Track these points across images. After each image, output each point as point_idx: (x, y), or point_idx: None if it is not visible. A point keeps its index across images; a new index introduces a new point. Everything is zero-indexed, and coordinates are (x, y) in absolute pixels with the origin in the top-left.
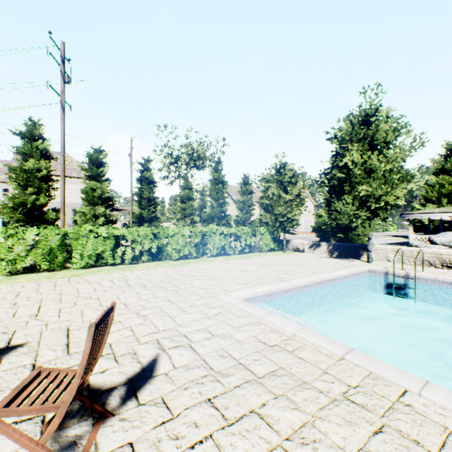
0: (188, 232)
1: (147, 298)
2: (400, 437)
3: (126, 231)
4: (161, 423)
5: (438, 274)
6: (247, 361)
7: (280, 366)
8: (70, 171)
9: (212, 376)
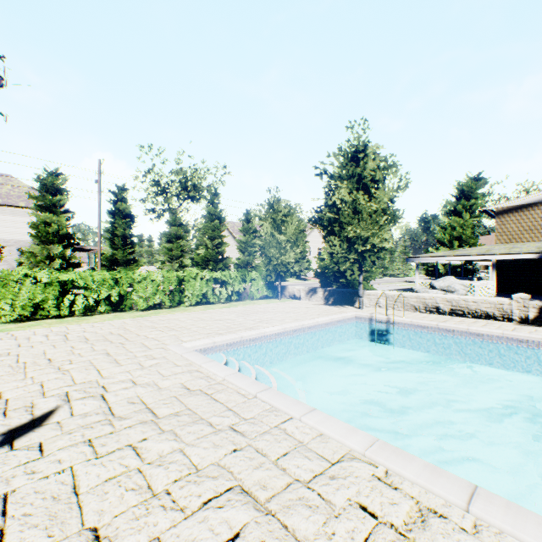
0: (160, 277)
1: (81, 352)
2: (254, 452)
3: (77, 275)
4: (25, 463)
5: (417, 318)
6: (156, 405)
7: (187, 407)
8: (16, 198)
9: (109, 421)
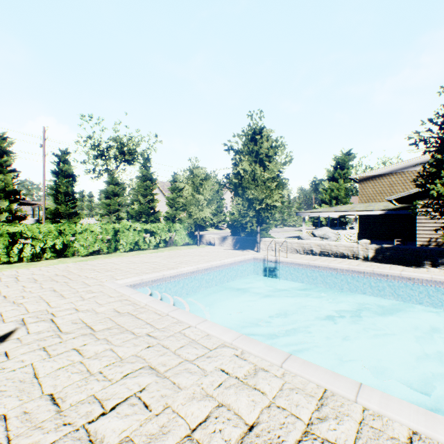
0: (99, 229)
1: (32, 290)
2: (162, 347)
3: (25, 228)
4: None
5: (297, 258)
6: (94, 323)
7: (117, 323)
8: None
9: (58, 335)
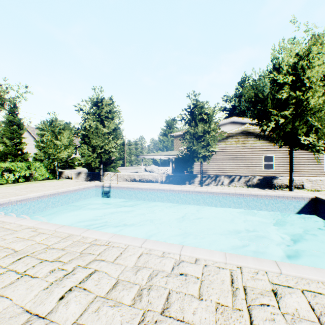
0: None
1: None
2: None
3: None
4: None
5: (123, 184)
6: None
7: None
8: None
9: None
